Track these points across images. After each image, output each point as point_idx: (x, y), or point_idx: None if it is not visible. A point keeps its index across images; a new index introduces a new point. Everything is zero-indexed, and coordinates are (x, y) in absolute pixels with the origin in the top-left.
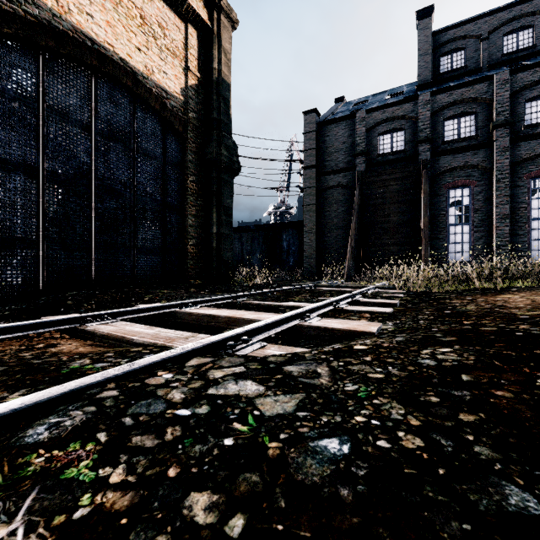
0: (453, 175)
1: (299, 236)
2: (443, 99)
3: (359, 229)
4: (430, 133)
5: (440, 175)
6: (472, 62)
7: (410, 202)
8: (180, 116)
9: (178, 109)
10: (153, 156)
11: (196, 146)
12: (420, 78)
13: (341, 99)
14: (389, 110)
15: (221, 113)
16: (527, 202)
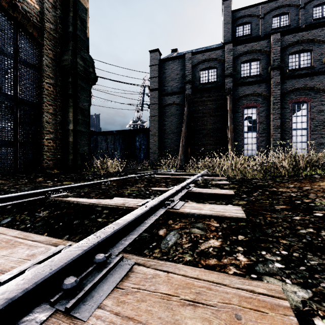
0: (246, 99)
1: (147, 138)
2: (240, 49)
3: (187, 134)
4: (232, 71)
5: (238, 99)
6: (255, 31)
7: (220, 116)
8: (35, 23)
9: (32, 15)
10: None
11: (53, 53)
12: (225, 38)
13: (175, 50)
14: (207, 53)
15: (77, 29)
16: (290, 118)
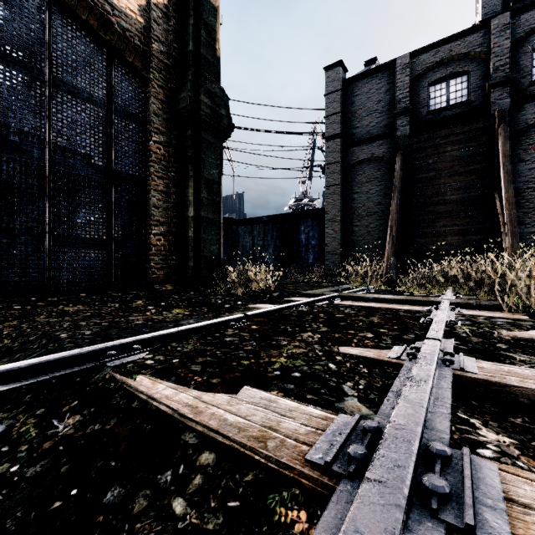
0: None
1: (320, 227)
2: (532, 18)
3: (401, 214)
4: (510, 72)
5: (526, 130)
6: None
7: (478, 172)
8: (137, 46)
9: (134, 34)
10: (87, 98)
11: (164, 92)
12: (485, 11)
13: (372, 60)
14: (444, 48)
15: (201, 44)
16: None
